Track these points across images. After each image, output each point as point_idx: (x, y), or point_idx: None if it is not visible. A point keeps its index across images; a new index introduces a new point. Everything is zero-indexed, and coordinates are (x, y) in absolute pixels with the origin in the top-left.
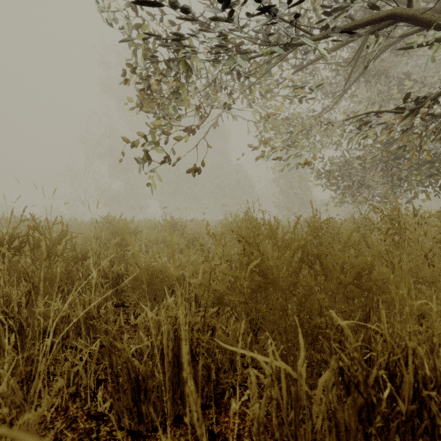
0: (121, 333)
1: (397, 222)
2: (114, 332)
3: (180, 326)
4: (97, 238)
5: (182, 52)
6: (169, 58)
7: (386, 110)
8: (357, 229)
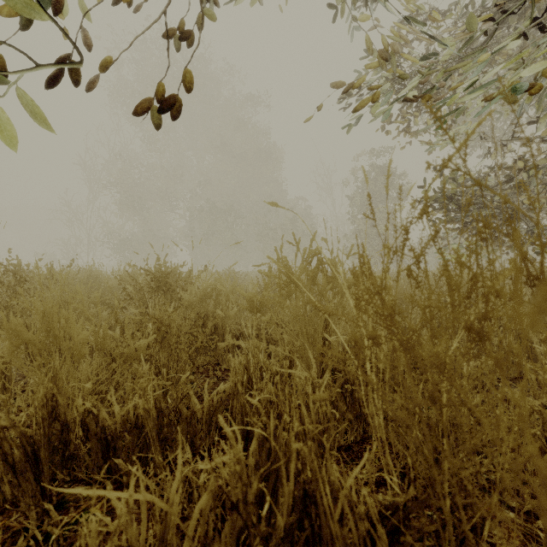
0: None
1: None
2: None
3: None
4: None
5: None
6: None
7: None
8: None
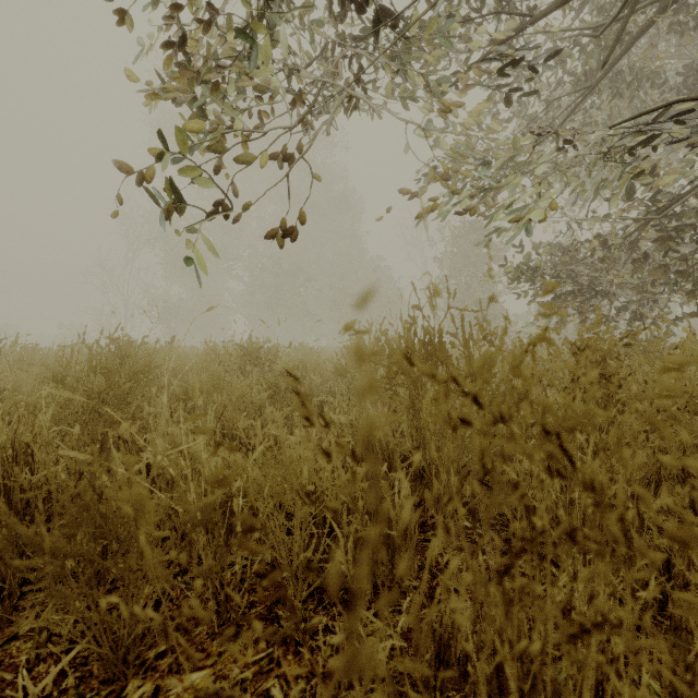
0: None
1: None
2: None
3: None
4: (59, 382)
5: None
6: None
7: None
8: None
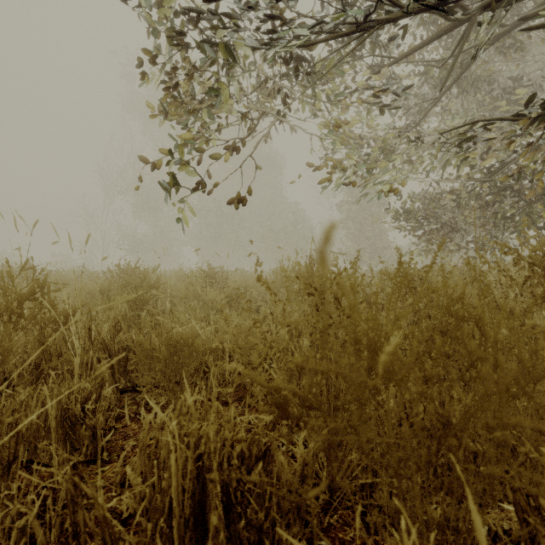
0: (124, 437)
1: (543, 267)
2: (80, 466)
3: (206, 451)
4: (104, 293)
5: (222, 30)
6: (203, 42)
7: (501, 117)
8: (474, 278)
